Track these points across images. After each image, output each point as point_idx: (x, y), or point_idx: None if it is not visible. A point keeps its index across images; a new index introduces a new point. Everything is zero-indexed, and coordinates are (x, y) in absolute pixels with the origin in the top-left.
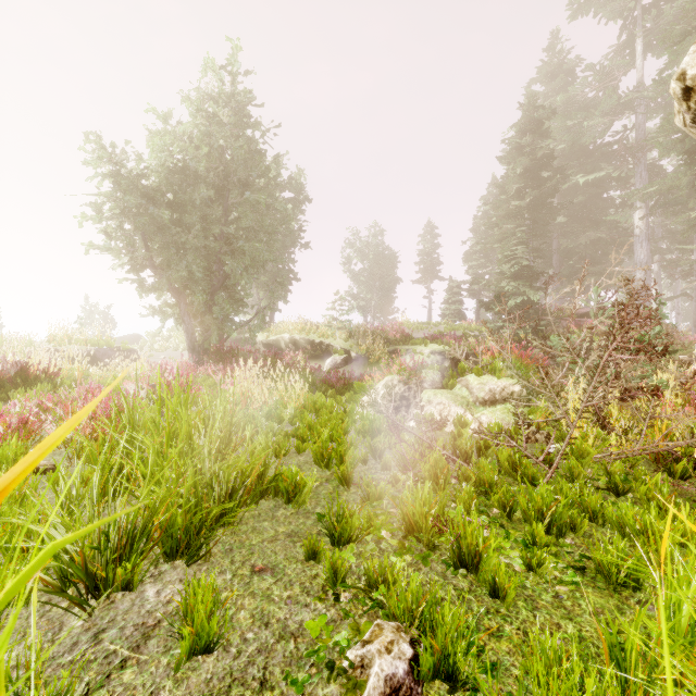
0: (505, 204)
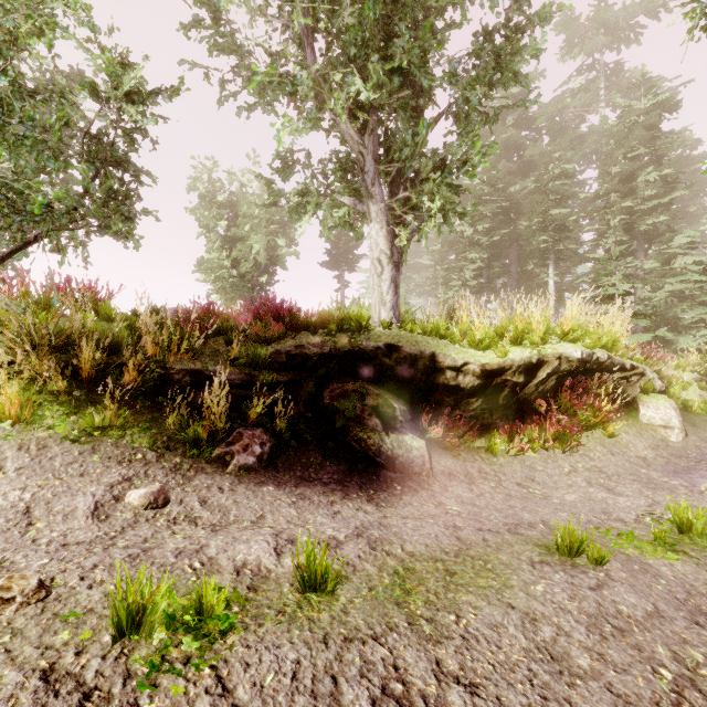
0: (649, 189)
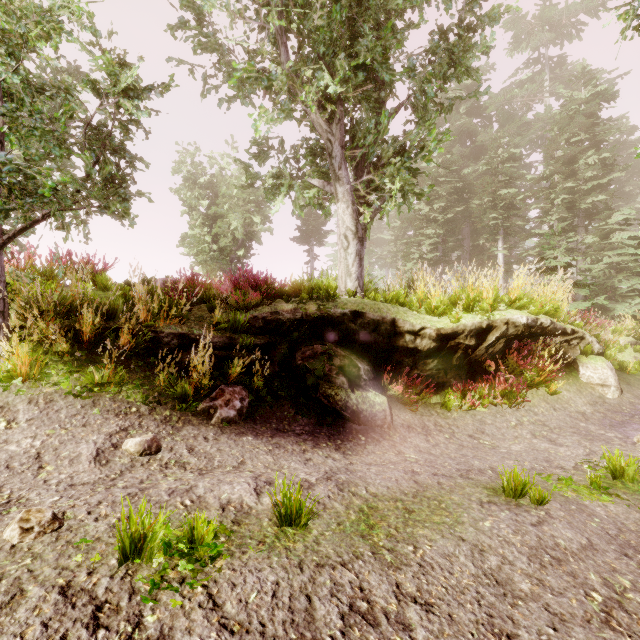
0: (589, 171)
